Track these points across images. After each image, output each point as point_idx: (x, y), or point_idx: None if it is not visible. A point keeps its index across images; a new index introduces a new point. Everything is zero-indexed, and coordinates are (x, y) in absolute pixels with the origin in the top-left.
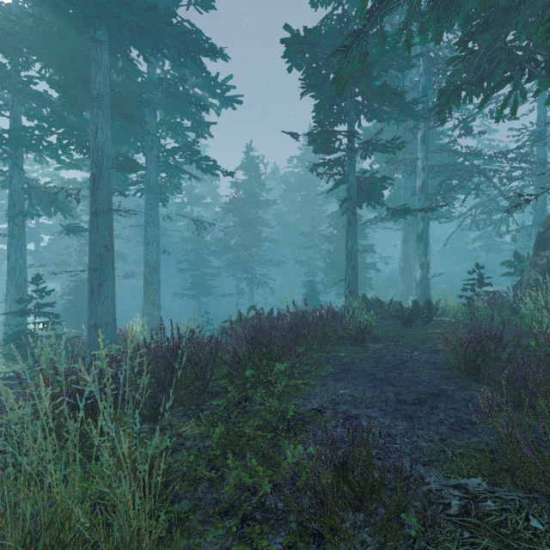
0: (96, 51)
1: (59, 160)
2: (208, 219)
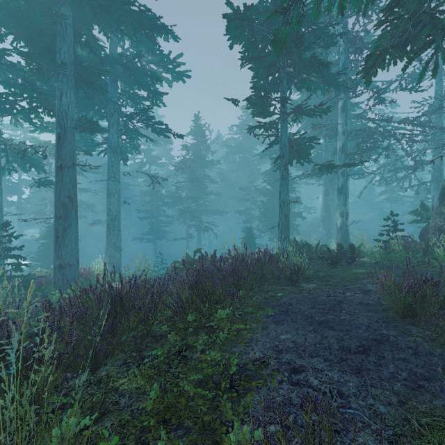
0: (61, 26)
1: (32, 122)
2: (163, 176)
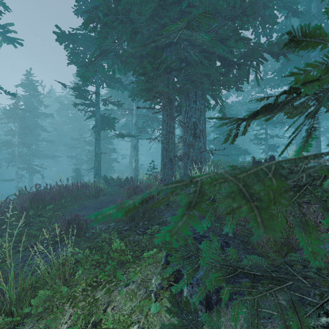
0: None
1: None
2: None
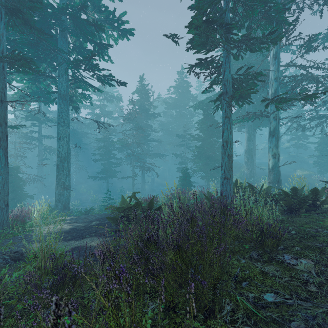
0: None
1: None
2: (116, 127)
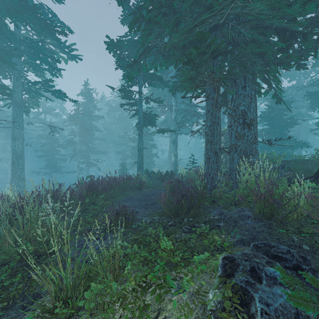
0: None
1: None
2: (57, 123)
